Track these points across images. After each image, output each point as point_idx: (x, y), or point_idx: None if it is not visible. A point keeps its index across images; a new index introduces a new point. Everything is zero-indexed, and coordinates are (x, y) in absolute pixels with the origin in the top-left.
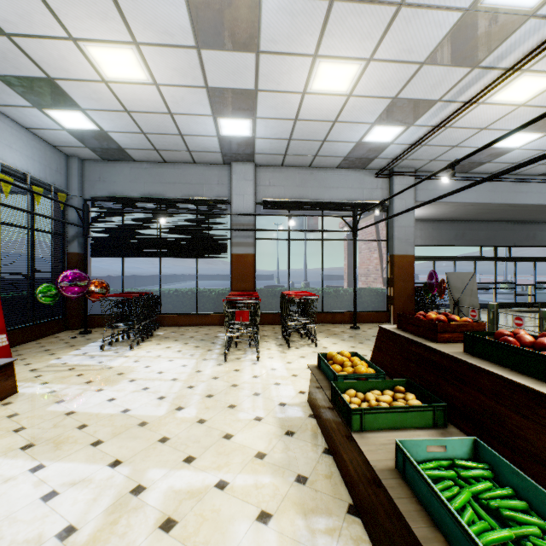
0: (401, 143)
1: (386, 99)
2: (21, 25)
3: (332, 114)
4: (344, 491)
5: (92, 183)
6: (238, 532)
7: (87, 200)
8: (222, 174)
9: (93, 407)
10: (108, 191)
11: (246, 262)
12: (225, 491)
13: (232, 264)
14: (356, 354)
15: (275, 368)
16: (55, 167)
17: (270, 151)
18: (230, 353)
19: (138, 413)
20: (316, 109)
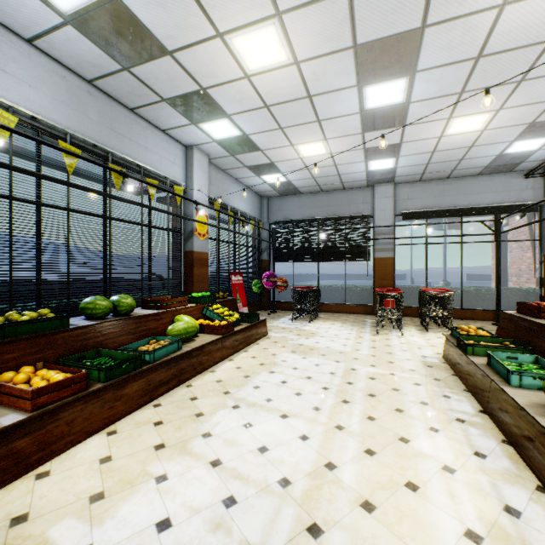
0: None
1: (522, 125)
2: (270, 145)
3: (467, 143)
4: (462, 386)
5: (274, 212)
6: (405, 385)
7: (271, 224)
8: (365, 195)
9: (310, 344)
10: (284, 217)
11: (387, 264)
12: (395, 376)
13: (374, 265)
14: (481, 329)
15: (416, 341)
16: (256, 206)
17: (408, 173)
18: (379, 330)
19: (335, 348)
20: (452, 143)
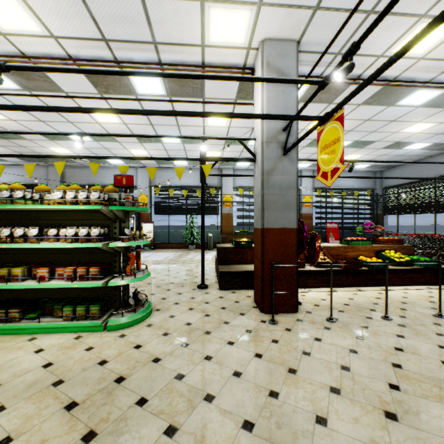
0: None
1: None
2: None
3: None
4: None
5: (384, 181)
6: None
7: (383, 188)
8: None
9: None
10: (390, 183)
11: None
12: None
13: None
14: None
15: None
16: (367, 179)
17: None
18: None
19: None
20: (439, 129)
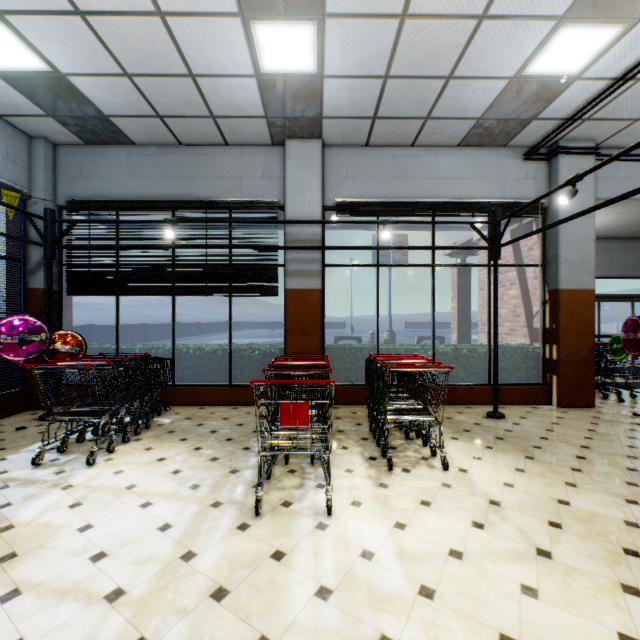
0: (596, 77)
1: None
2: None
3: None
4: None
5: (70, 181)
6: None
7: (63, 207)
8: (269, 161)
9: None
10: (94, 192)
11: (309, 302)
12: None
13: (285, 305)
14: None
15: (372, 553)
16: (3, 151)
17: (348, 110)
18: (272, 483)
19: None
20: None
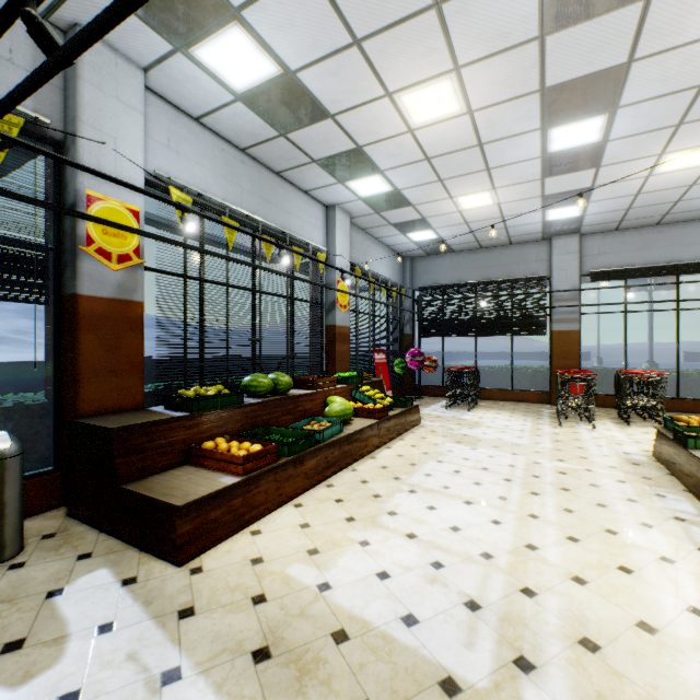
0: None
1: None
2: (424, 200)
3: (686, 181)
4: (680, 486)
5: (419, 276)
6: (605, 481)
7: (414, 290)
8: (539, 250)
9: (476, 434)
10: (431, 281)
11: (569, 339)
12: (591, 472)
13: (552, 341)
14: None
15: (615, 436)
16: (397, 269)
17: (600, 221)
18: (561, 422)
19: (509, 441)
20: (664, 182)
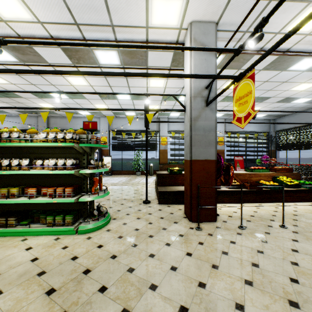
0: None
1: None
2: None
3: None
4: None
5: (276, 126)
6: None
7: (276, 132)
8: None
9: None
10: (281, 127)
11: None
12: None
13: None
14: None
15: None
16: (264, 125)
17: None
18: None
19: None
20: None
